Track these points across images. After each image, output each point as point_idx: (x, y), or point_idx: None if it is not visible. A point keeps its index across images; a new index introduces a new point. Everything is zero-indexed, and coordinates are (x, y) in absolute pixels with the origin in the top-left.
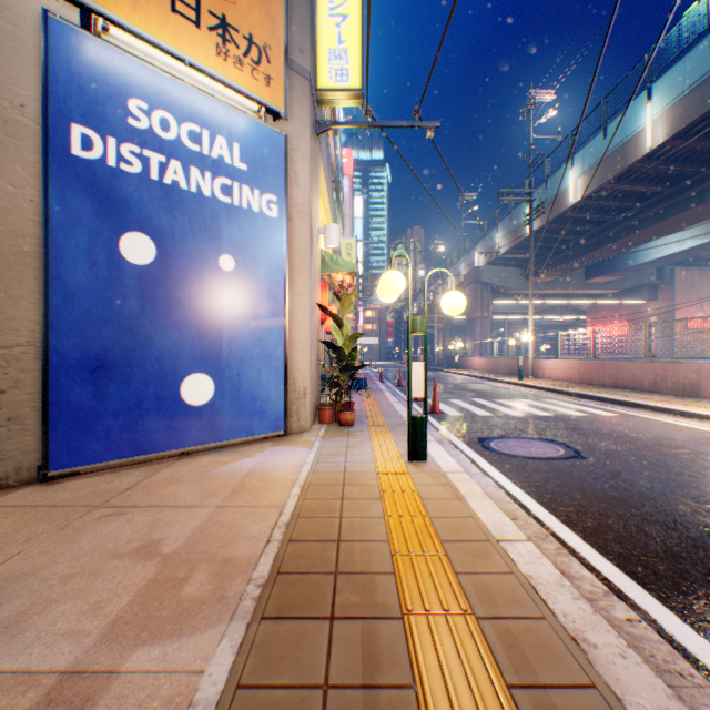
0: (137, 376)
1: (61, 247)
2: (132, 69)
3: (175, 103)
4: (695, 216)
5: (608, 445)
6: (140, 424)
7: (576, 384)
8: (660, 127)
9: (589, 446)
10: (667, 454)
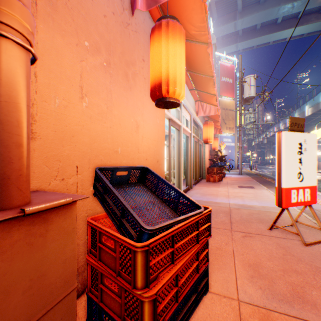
0: None
1: None
2: (223, 136)
3: (226, 137)
4: None
5: None
6: None
7: None
8: None
9: None
10: None
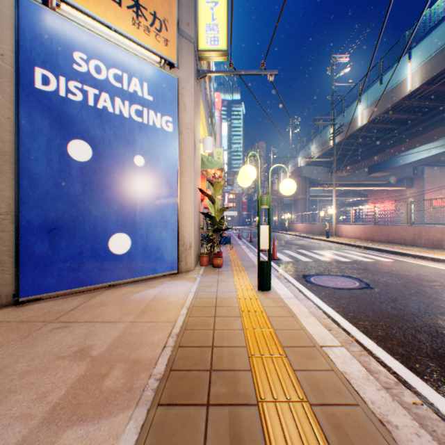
0: (79, 235)
1: (28, 149)
2: (76, 32)
3: (105, 55)
4: (438, 134)
5: (387, 280)
6: (81, 266)
7: (363, 240)
8: (416, 77)
9: (375, 280)
10: (426, 285)
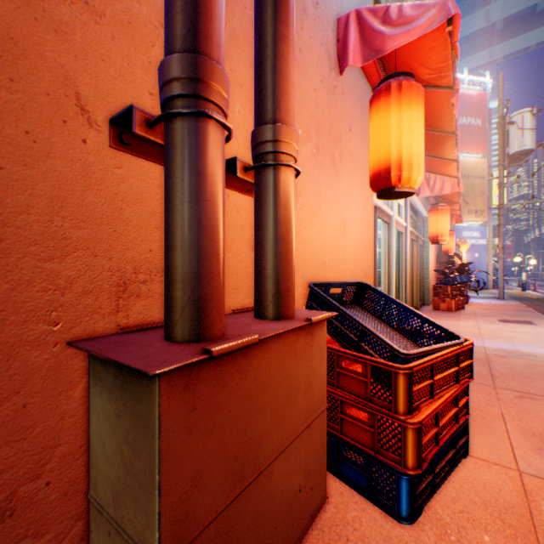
0: None
1: None
2: (462, 227)
3: (467, 229)
4: None
5: None
6: None
7: None
8: None
9: None
10: None
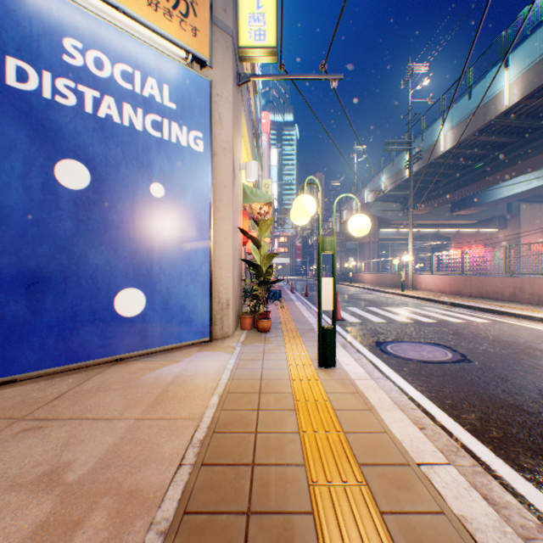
0: (71, 291)
1: None
2: (67, 10)
3: (109, 45)
4: (541, 161)
5: (488, 349)
6: (75, 334)
7: (447, 295)
8: (516, 88)
9: (472, 350)
10: (542, 357)
